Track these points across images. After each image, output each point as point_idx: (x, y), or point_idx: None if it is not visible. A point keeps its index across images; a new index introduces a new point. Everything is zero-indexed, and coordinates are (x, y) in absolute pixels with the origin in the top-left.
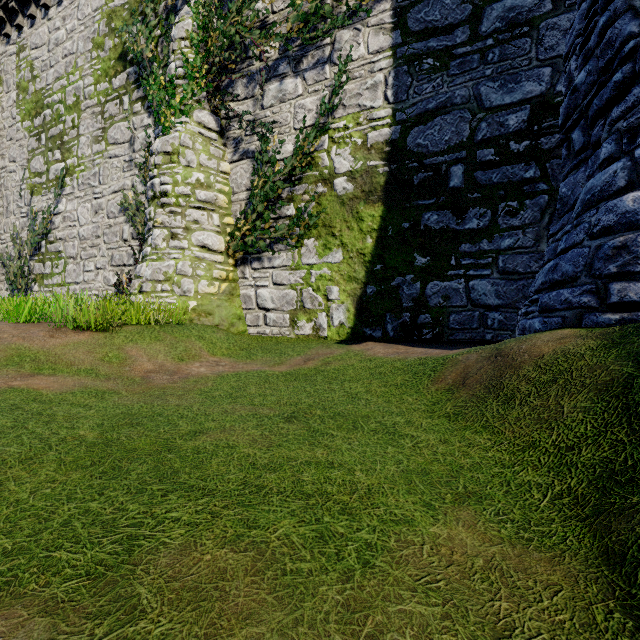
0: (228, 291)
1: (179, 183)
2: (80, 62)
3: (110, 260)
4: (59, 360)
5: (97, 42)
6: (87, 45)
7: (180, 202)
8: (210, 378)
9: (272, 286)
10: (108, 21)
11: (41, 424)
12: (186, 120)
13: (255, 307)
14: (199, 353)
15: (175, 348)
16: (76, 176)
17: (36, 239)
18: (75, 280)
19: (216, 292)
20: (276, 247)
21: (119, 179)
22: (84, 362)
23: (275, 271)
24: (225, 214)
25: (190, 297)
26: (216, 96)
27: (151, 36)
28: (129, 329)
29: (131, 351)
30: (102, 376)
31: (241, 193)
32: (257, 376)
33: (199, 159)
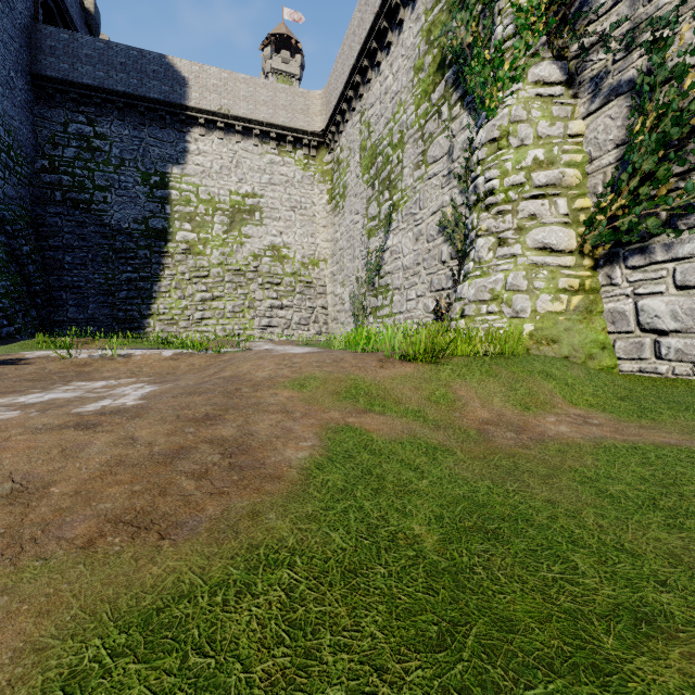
0: (582, 307)
1: (508, 172)
2: (403, 97)
3: (429, 286)
4: (388, 395)
5: (417, 67)
6: (409, 76)
7: (510, 196)
8: (583, 448)
9: (673, 292)
10: (427, 38)
11: (369, 493)
12: (517, 87)
13: (633, 329)
14: (549, 399)
15: (514, 389)
16: (400, 209)
17: (371, 276)
18: (399, 310)
19: (563, 309)
20: (683, 223)
21: (437, 198)
22: (411, 400)
23: (680, 265)
24: (576, 195)
25: (524, 319)
26: (562, 30)
27: (471, 17)
28: (454, 361)
29: (459, 390)
30: (430, 421)
31: (604, 155)
32: (688, 461)
33: (536, 130)
